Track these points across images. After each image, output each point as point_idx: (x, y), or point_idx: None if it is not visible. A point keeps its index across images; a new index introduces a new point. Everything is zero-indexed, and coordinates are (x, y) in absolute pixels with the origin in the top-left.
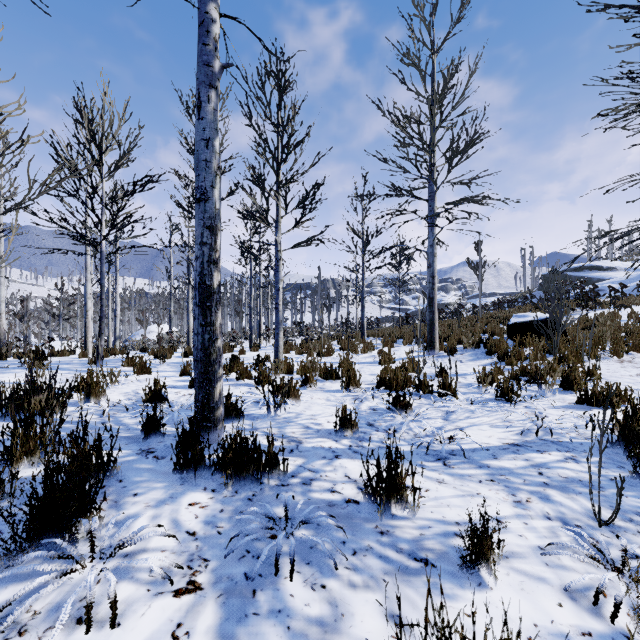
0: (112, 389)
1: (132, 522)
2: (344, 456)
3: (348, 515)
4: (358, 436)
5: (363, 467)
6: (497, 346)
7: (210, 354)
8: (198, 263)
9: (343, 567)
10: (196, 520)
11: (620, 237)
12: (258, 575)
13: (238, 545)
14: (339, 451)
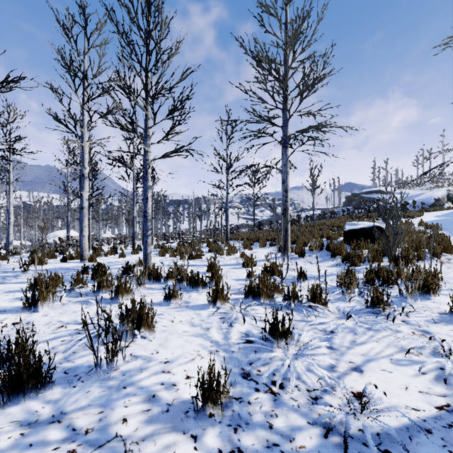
0: None
1: None
2: None
3: None
4: (231, 413)
5: None
6: (339, 249)
7: None
8: None
9: None
10: None
11: None
12: None
13: None
14: None
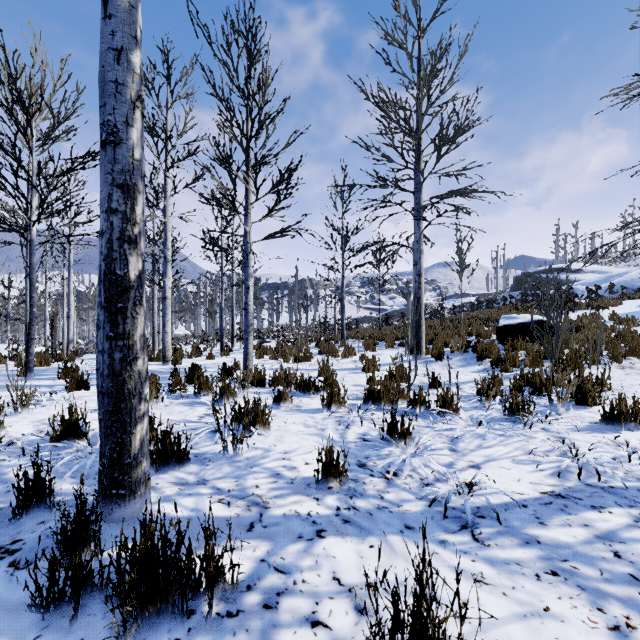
0: (23, 415)
1: None
2: (330, 531)
3: None
4: (347, 488)
5: (359, 554)
6: (488, 350)
7: (123, 382)
8: (103, 241)
9: None
10: None
11: None
12: None
13: None
14: (322, 521)
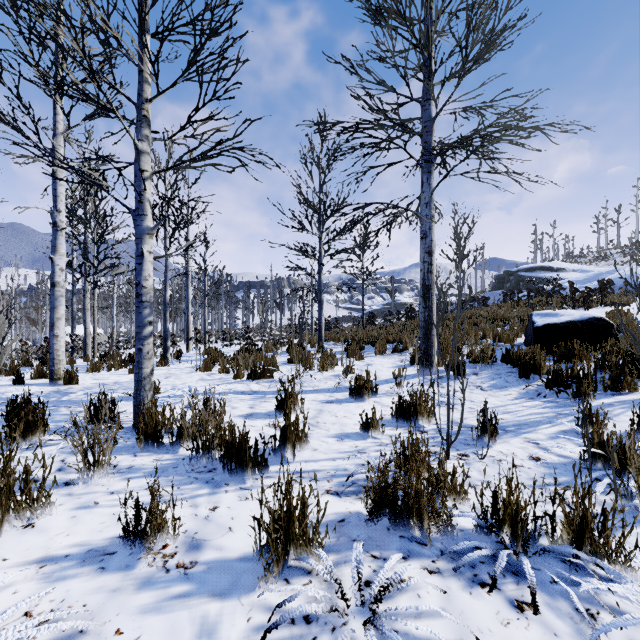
0: None
1: None
2: None
3: None
4: None
5: None
6: (534, 362)
7: None
8: None
9: None
10: None
11: None
12: None
13: None
14: None
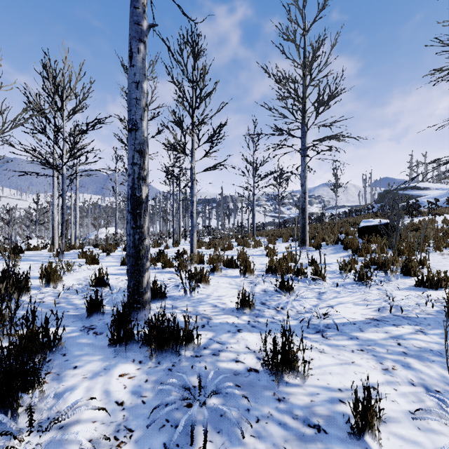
0: (68, 276)
1: (70, 394)
2: (244, 330)
3: (250, 383)
4: (254, 313)
5: (260, 339)
6: (351, 243)
7: (139, 250)
8: (130, 179)
9: (249, 435)
10: (124, 390)
11: (447, 162)
12: (175, 445)
13: (159, 415)
14: (240, 326)
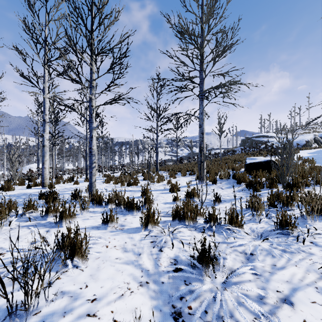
0: None
1: None
2: None
3: None
4: None
5: None
6: (243, 178)
7: None
8: None
9: None
10: None
11: None
12: None
13: None
14: None
